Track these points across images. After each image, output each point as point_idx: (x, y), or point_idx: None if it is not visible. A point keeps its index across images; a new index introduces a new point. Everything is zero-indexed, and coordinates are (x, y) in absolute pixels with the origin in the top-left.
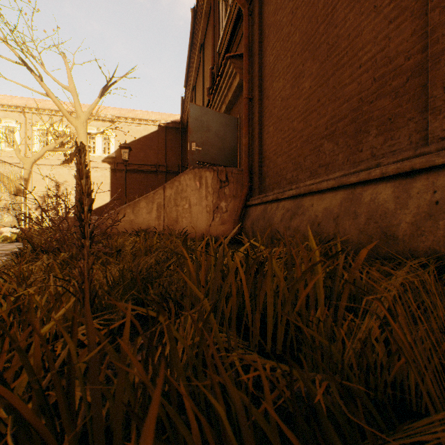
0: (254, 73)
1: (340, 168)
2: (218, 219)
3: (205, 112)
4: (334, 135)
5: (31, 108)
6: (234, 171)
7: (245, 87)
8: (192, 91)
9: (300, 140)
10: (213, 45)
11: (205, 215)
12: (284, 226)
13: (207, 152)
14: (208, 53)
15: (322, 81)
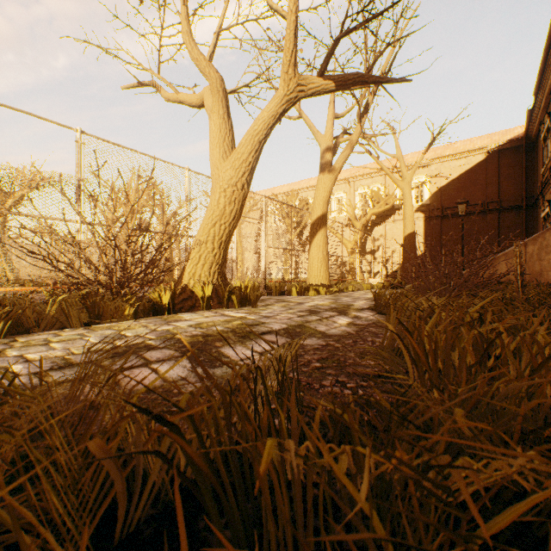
0: None
1: None
2: None
3: None
4: None
5: (354, 177)
6: None
7: None
8: (548, 94)
9: None
10: None
11: None
12: None
13: None
14: None
15: None
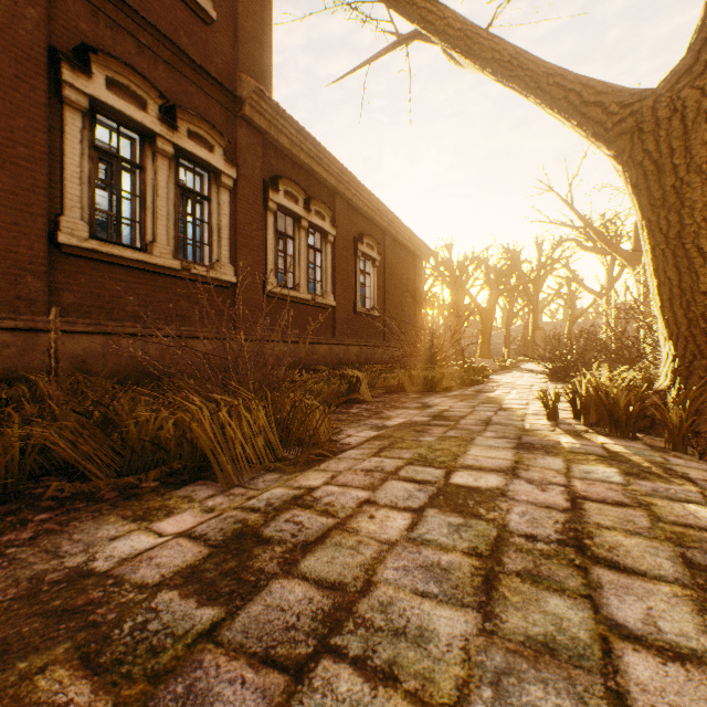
0: None
1: None
2: None
3: None
4: None
5: None
6: None
7: None
8: None
9: None
10: None
11: None
12: None
13: None
14: None
15: None
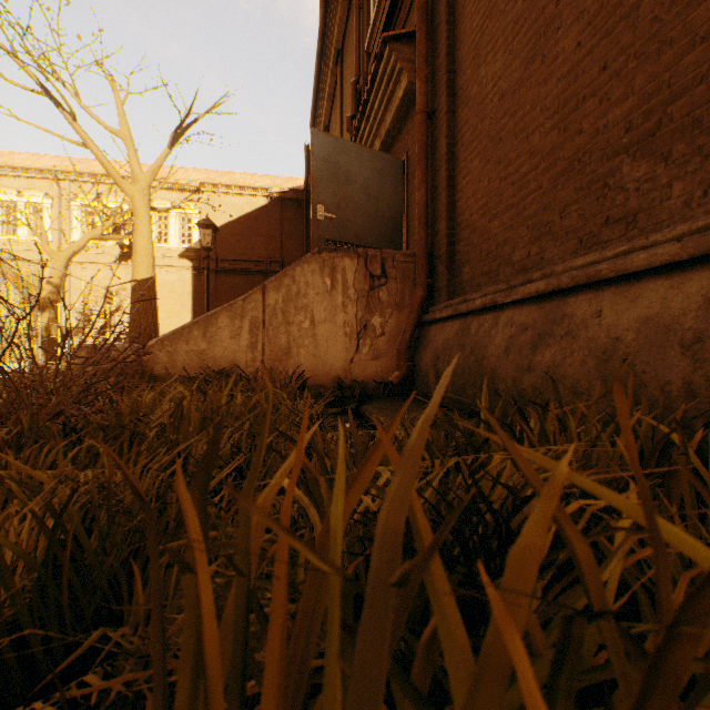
0: (438, 61)
1: (676, 218)
2: (367, 349)
3: (342, 147)
4: (654, 138)
5: (68, 172)
6: (398, 257)
7: (420, 91)
8: None
9: (550, 171)
10: (357, 41)
11: (342, 341)
12: (516, 363)
13: (346, 223)
14: (349, 63)
15: (614, 19)
